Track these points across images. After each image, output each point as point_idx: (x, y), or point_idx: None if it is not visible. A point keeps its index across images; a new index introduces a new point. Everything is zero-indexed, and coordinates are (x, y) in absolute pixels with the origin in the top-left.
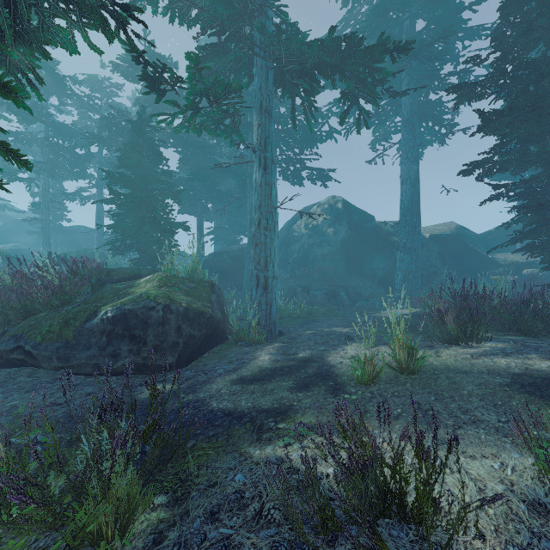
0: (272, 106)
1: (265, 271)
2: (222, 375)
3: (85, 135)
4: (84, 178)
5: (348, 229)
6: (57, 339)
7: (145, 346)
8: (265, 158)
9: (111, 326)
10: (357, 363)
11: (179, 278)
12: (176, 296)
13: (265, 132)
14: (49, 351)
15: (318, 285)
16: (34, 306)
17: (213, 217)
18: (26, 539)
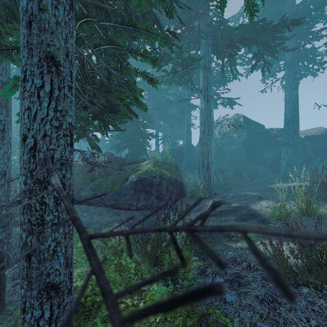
0: (211, 66)
1: (207, 159)
2: (193, 212)
3: None
4: None
5: (247, 134)
6: (111, 190)
7: (151, 196)
8: (207, 95)
9: (135, 185)
10: (275, 208)
11: (161, 162)
12: (163, 171)
13: (207, 81)
14: (109, 196)
15: (229, 168)
16: (95, 175)
17: (162, 130)
18: (147, 264)
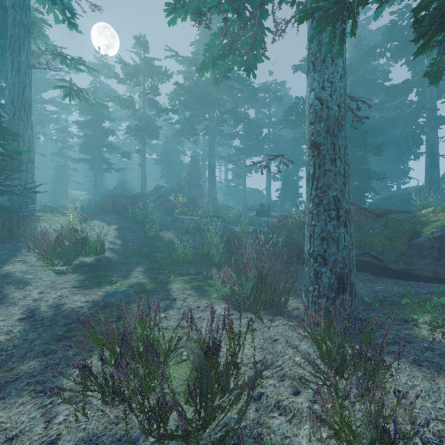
0: None
1: None
2: None
3: (281, 122)
4: (264, 153)
5: None
6: (392, 249)
7: None
8: None
9: (437, 243)
10: None
11: None
12: None
13: None
14: (392, 257)
15: None
16: None
17: None
18: None
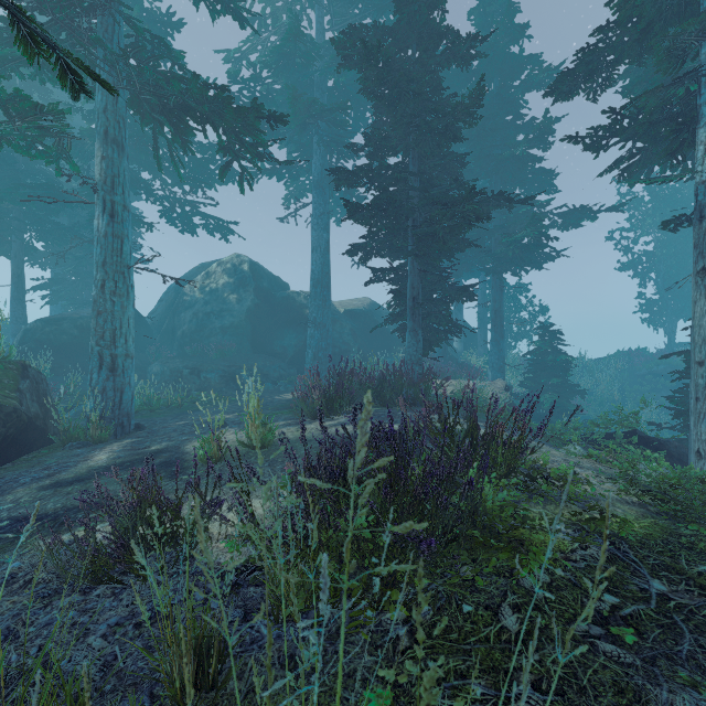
0: (125, 137)
1: (112, 348)
2: (26, 484)
3: None
4: None
5: (255, 298)
6: None
7: None
8: (112, 202)
9: None
10: (203, 443)
11: None
12: None
13: (114, 169)
14: None
15: (213, 366)
16: None
17: (47, 262)
18: None
